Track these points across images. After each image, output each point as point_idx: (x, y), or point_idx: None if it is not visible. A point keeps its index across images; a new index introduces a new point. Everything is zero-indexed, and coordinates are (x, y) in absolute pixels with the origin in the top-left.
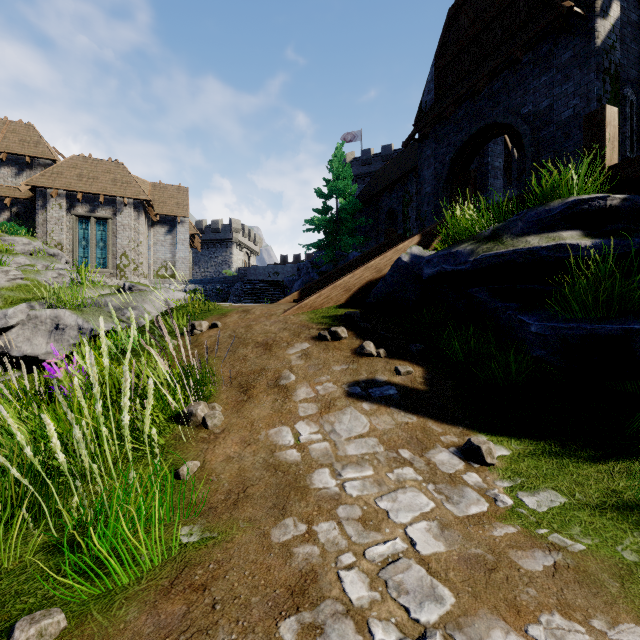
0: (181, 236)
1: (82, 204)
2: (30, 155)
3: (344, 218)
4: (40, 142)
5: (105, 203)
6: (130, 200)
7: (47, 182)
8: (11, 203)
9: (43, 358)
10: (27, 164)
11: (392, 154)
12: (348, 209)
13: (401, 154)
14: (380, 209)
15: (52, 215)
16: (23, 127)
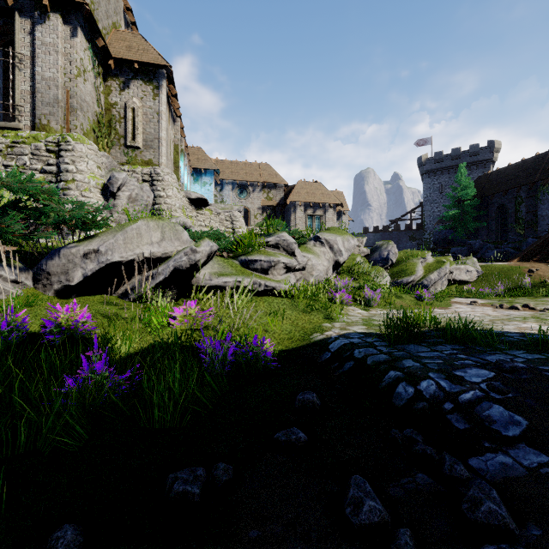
0: (344, 222)
1: (309, 208)
2: (276, 182)
3: (466, 210)
4: (276, 174)
5: (319, 207)
6: (332, 204)
7: (296, 198)
8: (266, 209)
9: (468, 281)
10: (275, 187)
11: (460, 154)
12: (472, 205)
13: (504, 170)
14: (490, 204)
15: (298, 215)
16: (266, 166)
